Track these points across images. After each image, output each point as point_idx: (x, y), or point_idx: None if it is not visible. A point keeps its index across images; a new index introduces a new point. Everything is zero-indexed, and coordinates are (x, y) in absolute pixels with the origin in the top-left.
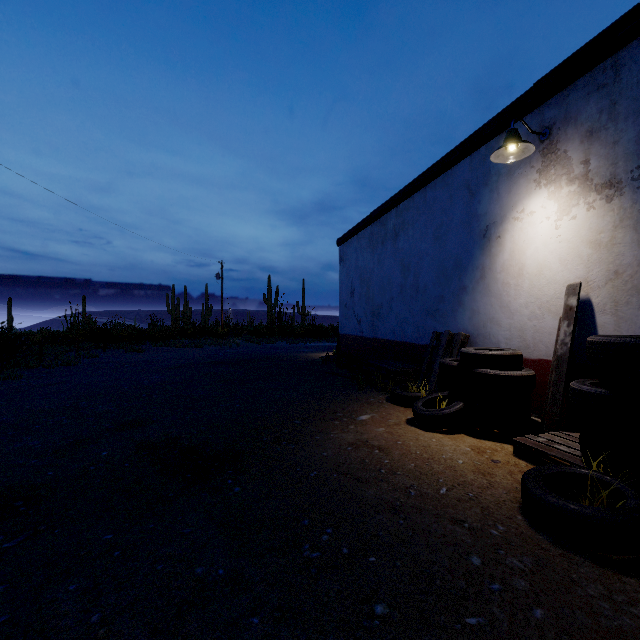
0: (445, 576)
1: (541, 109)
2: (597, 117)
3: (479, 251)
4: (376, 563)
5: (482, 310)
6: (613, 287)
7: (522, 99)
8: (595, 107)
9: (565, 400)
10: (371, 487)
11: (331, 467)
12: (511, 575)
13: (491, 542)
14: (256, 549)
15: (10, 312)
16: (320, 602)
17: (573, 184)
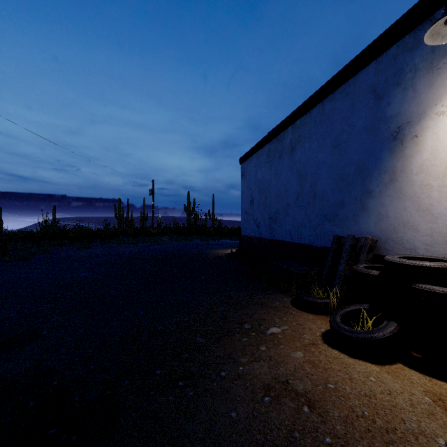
0: None
1: None
2: None
3: (388, 154)
4: None
5: (392, 214)
6: None
7: None
8: None
9: None
10: None
11: None
12: None
13: None
14: None
15: (0, 218)
16: None
17: None
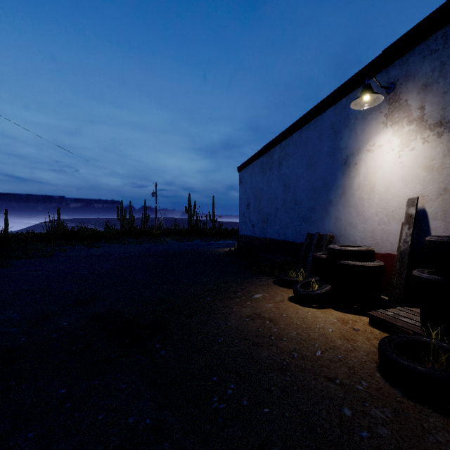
0: (324, 425)
1: (388, 70)
2: (430, 74)
3: (341, 174)
4: (269, 413)
5: (343, 217)
6: (443, 200)
7: (373, 63)
8: (429, 67)
9: (406, 283)
10: (264, 350)
11: (234, 334)
12: (375, 424)
13: (358, 396)
14: (176, 401)
15: (6, 219)
16: (226, 448)
17: (412, 124)
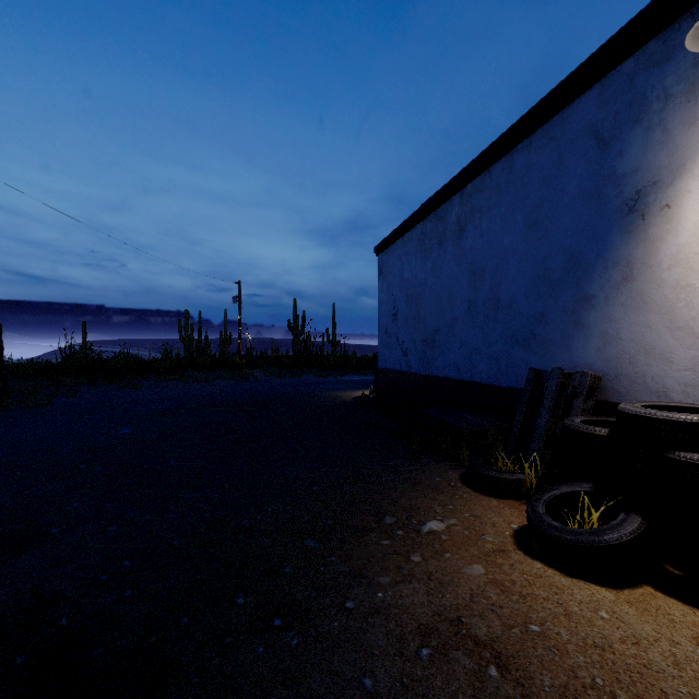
0: None
1: None
2: None
3: (620, 236)
4: None
5: (627, 334)
6: None
7: None
8: None
9: None
10: None
11: None
12: None
13: None
14: None
15: None
16: None
17: None
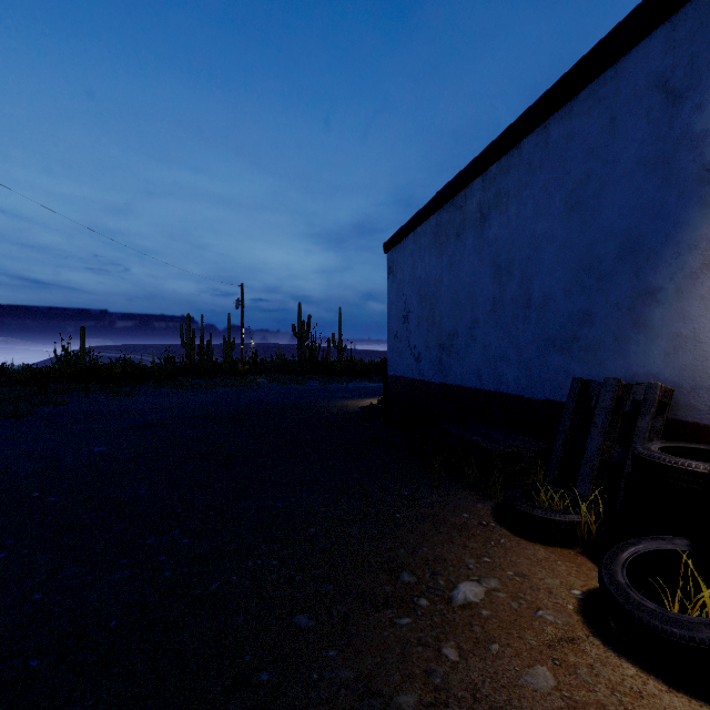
0: None
1: None
2: None
3: (699, 211)
4: None
5: (709, 336)
6: None
7: None
8: None
9: None
10: None
11: None
12: None
13: None
14: None
15: None
16: None
17: None
